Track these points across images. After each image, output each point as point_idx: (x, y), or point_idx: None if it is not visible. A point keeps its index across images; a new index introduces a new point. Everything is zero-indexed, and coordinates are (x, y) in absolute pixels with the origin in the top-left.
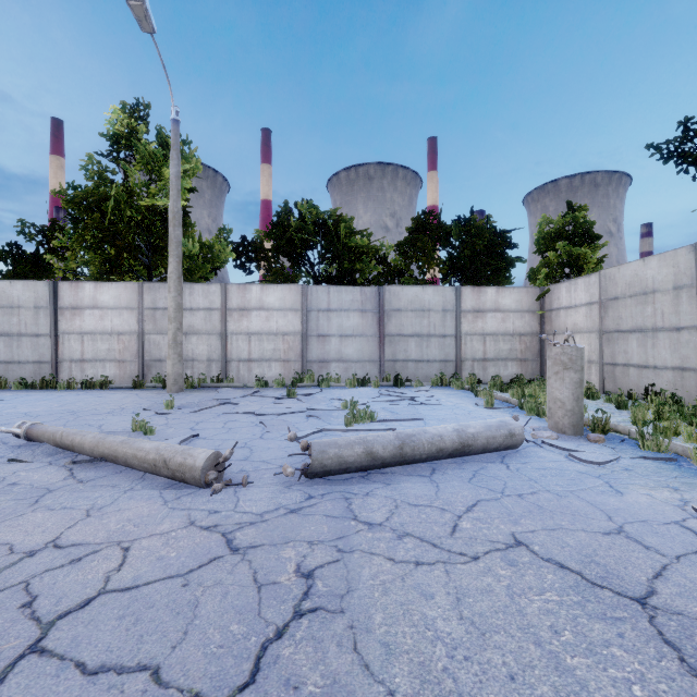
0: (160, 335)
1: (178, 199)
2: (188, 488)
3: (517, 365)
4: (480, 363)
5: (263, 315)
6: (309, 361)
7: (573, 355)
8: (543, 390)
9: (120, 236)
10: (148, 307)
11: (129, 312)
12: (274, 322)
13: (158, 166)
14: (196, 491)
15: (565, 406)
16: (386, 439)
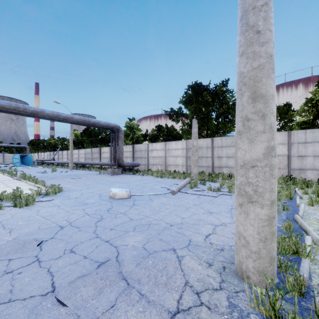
0: None
1: None
2: None
3: None
4: None
5: None
6: None
7: None
8: None
9: None
10: None
11: None
12: None
13: None
14: None
15: None
16: (2, 163)
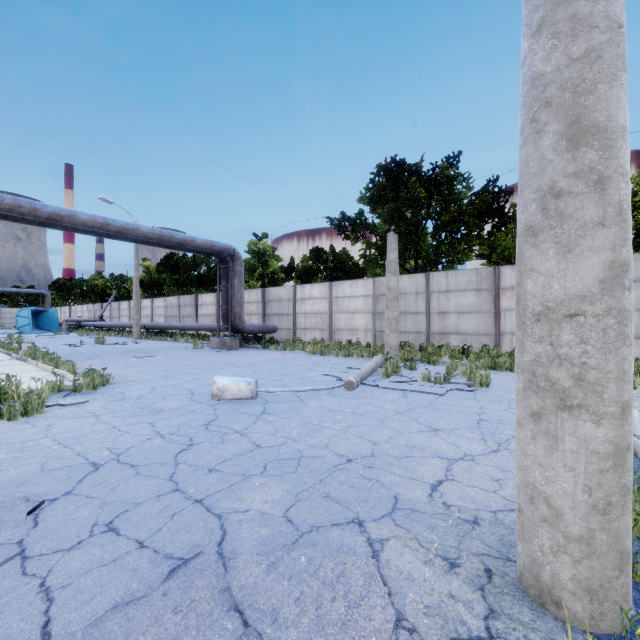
0: None
1: None
2: None
3: None
4: None
5: None
6: None
7: None
8: None
9: None
10: None
11: None
12: None
13: None
14: None
15: None
16: None
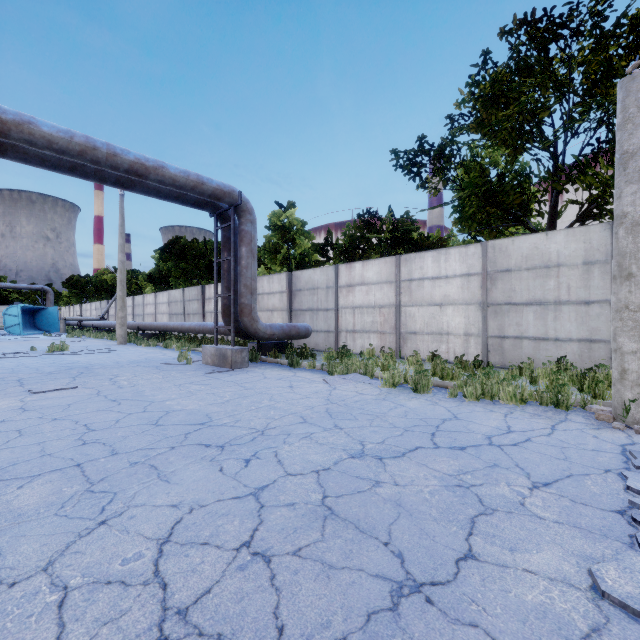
0: None
1: None
2: None
3: None
4: None
5: None
6: None
7: None
8: None
9: None
10: None
11: None
12: None
13: None
14: None
15: None
16: None
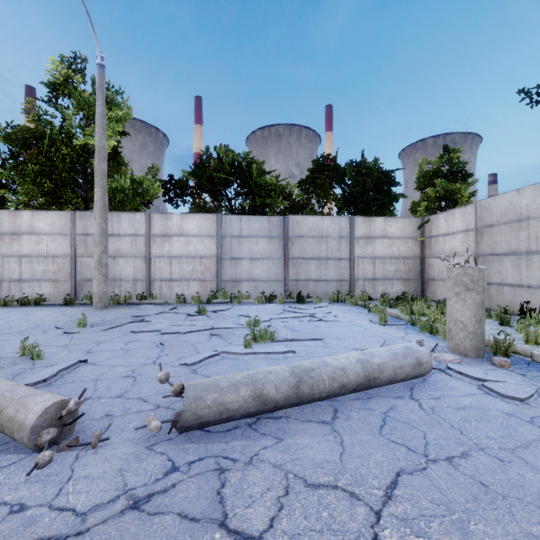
0: (91, 258)
1: (103, 136)
2: (17, 451)
3: (402, 284)
4: (371, 282)
5: (182, 240)
6: (223, 280)
7: (475, 276)
8: (427, 306)
9: (58, 172)
10: (80, 233)
11: (62, 237)
12: (193, 247)
13: (92, 110)
14: (23, 458)
15: (467, 328)
16: (279, 376)
